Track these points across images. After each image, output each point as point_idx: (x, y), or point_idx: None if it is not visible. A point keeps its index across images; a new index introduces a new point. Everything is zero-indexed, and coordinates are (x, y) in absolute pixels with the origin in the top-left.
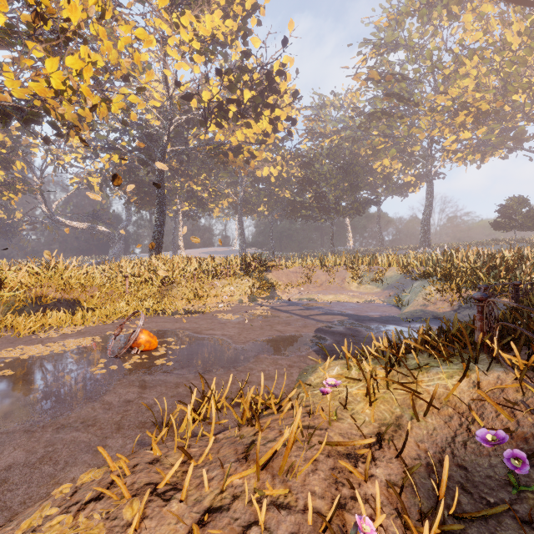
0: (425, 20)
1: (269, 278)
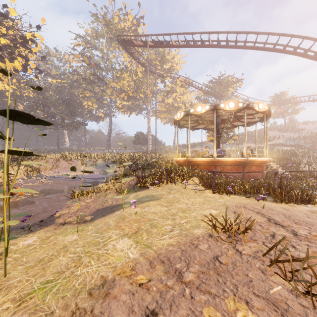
0: (109, 45)
1: (33, 165)
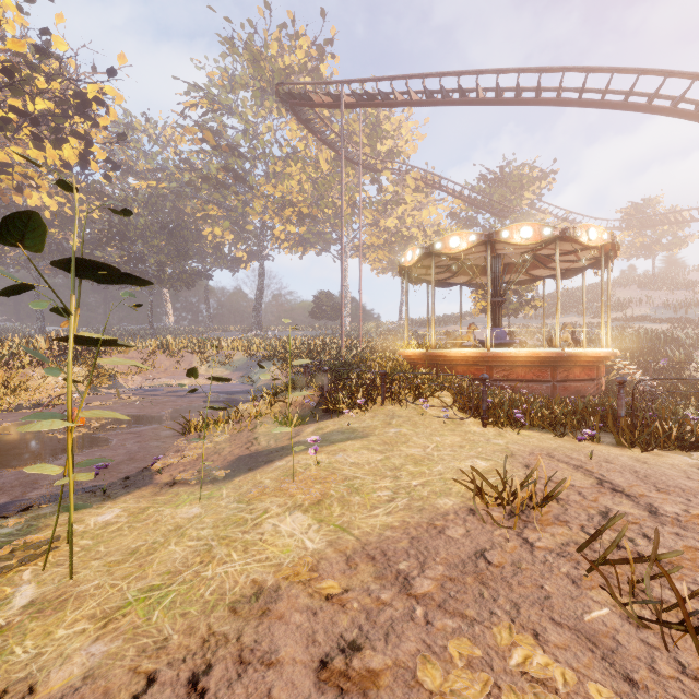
0: (259, 104)
1: (102, 365)
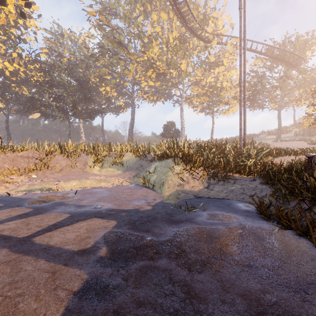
0: (133, 6)
1: None
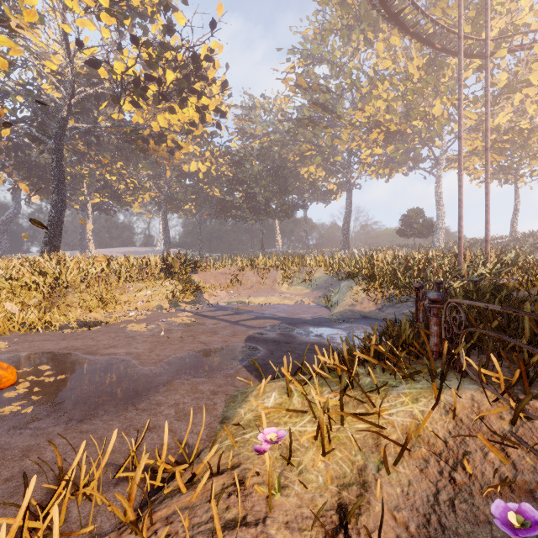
0: (346, 40)
1: (194, 280)
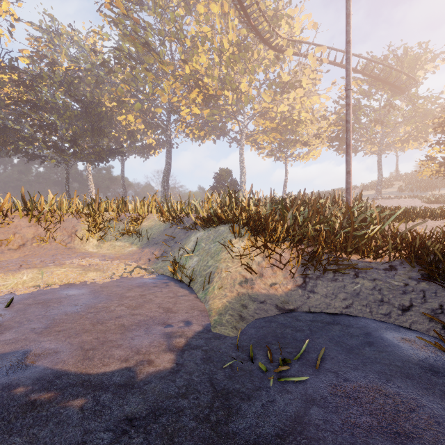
0: None
1: None
